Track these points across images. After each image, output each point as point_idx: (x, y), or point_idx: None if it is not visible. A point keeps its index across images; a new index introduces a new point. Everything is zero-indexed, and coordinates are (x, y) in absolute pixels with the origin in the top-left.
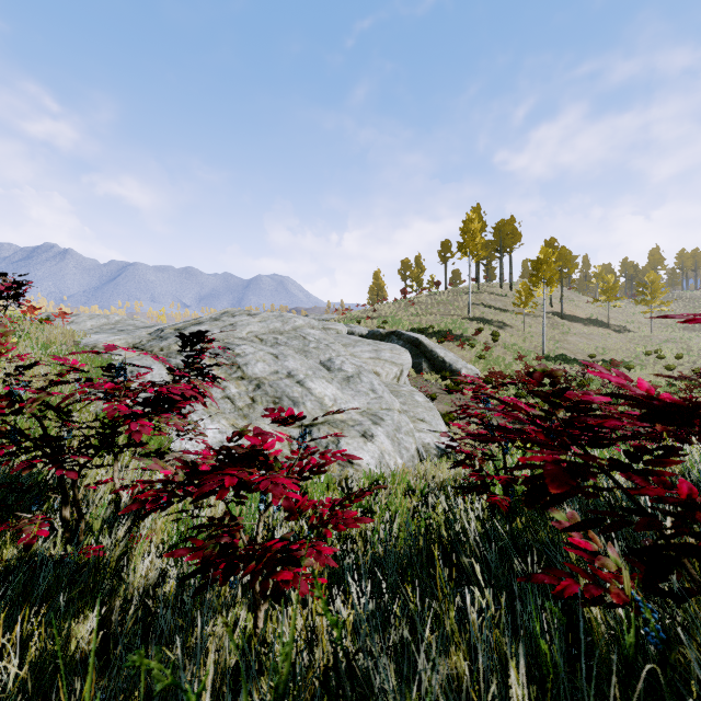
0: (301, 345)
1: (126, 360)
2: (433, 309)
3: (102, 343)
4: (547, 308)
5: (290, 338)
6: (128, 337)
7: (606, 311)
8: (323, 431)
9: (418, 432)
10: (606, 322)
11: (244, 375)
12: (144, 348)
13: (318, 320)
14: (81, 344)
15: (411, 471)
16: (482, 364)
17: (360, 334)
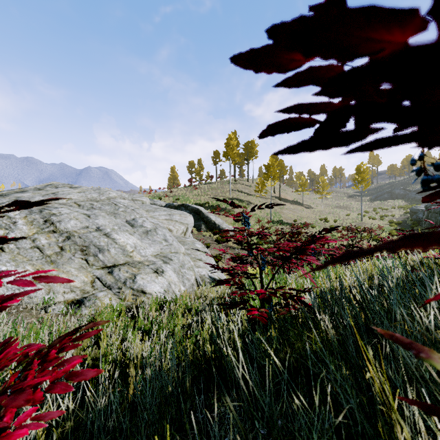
0: (112, 209)
1: None
2: (208, 192)
3: None
4: (272, 194)
5: (104, 205)
6: None
7: (301, 197)
8: (123, 270)
9: (197, 267)
10: (301, 203)
11: (56, 229)
12: None
13: None
14: None
15: (191, 295)
16: (237, 225)
17: (160, 206)
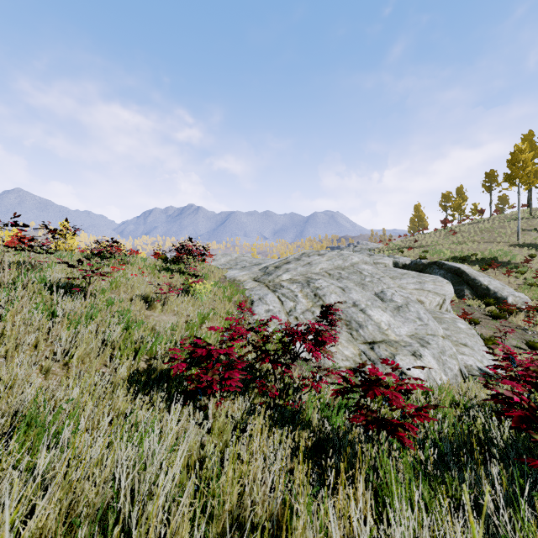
0: (359, 279)
1: (254, 290)
2: (475, 237)
3: (237, 277)
4: None
5: (350, 274)
6: (250, 273)
7: None
8: (382, 348)
9: (461, 354)
10: None
11: (324, 303)
12: (259, 281)
13: (365, 249)
14: (227, 278)
15: (454, 387)
16: (533, 291)
17: (404, 264)
